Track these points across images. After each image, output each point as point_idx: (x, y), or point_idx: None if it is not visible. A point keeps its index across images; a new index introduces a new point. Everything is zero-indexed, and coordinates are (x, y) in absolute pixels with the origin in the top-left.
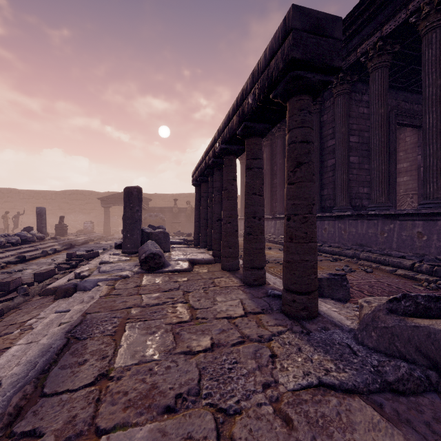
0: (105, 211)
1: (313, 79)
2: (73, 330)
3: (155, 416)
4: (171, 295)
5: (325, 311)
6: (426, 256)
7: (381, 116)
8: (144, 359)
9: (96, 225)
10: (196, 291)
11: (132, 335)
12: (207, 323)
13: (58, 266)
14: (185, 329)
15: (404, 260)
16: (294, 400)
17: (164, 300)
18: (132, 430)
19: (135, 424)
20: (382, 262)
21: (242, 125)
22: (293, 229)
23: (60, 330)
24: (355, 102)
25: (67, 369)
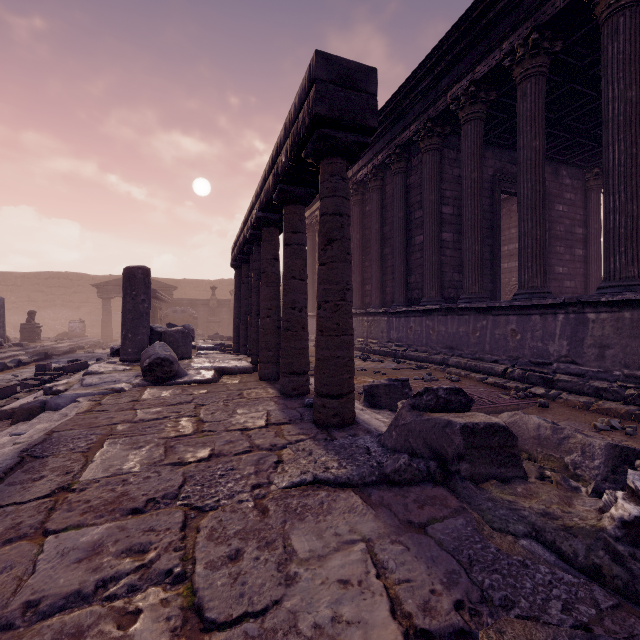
0: (103, 305)
1: (344, 140)
2: (31, 449)
3: (117, 517)
4: (178, 409)
5: (365, 419)
6: (520, 359)
7: (474, 181)
8: (120, 472)
9: (90, 326)
10: (213, 403)
11: (111, 451)
12: (213, 436)
13: (22, 382)
14: (182, 442)
15: (497, 365)
16: (281, 496)
17: (166, 415)
18: (87, 529)
19: (92, 524)
20: (472, 369)
21: (277, 189)
22: (324, 320)
23: (12, 450)
24: (449, 161)
25: (16, 485)
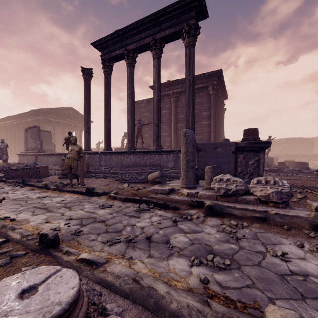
0: None
1: None
2: None
3: None
4: None
5: None
6: None
7: None
8: None
9: None
10: None
11: None
12: None
13: None
14: None
15: None
16: None
17: None
18: None
19: None
20: None
21: None
22: None
23: None
24: None
25: None
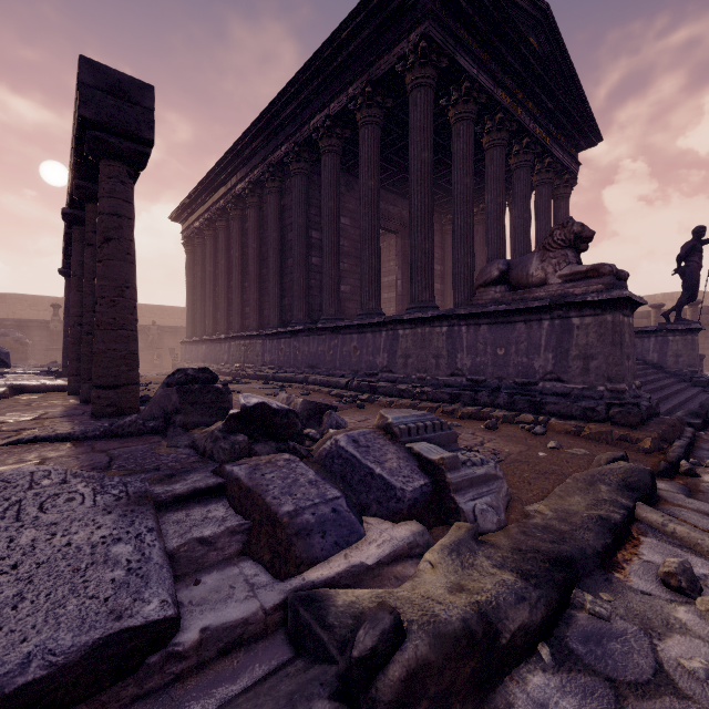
0: None
1: (120, 145)
2: None
3: None
4: None
5: None
6: (359, 372)
7: (331, 210)
8: None
9: None
10: None
11: None
12: None
13: None
14: None
15: (343, 378)
16: None
17: None
18: None
19: None
20: (325, 384)
21: (74, 184)
22: (100, 314)
23: None
24: (320, 188)
25: None
